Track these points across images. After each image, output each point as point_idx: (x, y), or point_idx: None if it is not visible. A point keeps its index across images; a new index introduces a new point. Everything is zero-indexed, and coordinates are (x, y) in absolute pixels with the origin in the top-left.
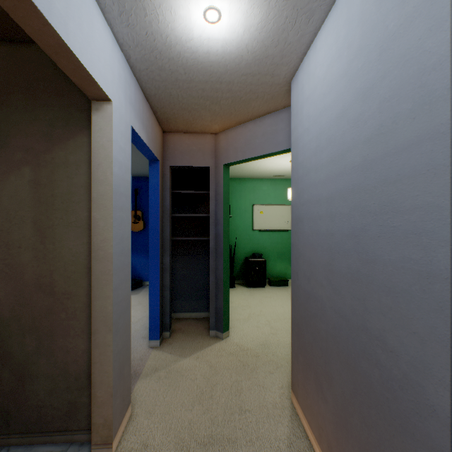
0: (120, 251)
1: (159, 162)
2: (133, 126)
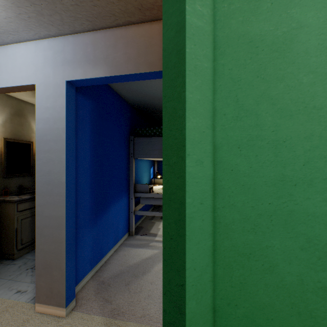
0: (46, 181)
1: None
2: (69, 79)
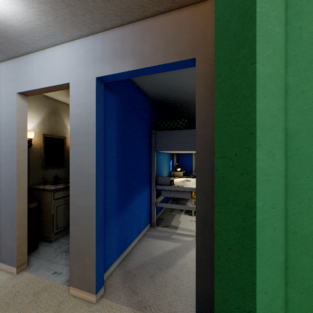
0: (79, 173)
1: (197, 59)
2: (99, 75)
